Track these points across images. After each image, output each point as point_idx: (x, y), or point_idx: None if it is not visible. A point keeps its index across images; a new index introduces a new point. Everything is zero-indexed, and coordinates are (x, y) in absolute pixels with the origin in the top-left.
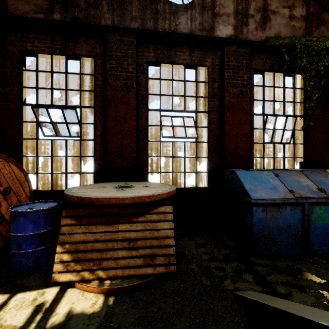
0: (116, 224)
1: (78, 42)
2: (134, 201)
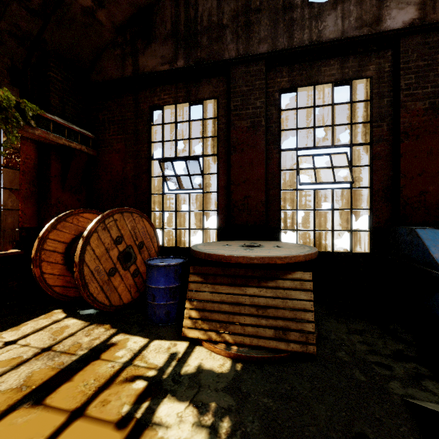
0: (243, 287)
1: (201, 85)
2: (263, 262)
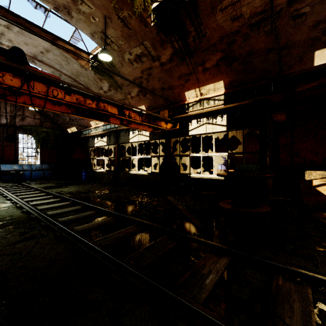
0: None
1: None
2: None
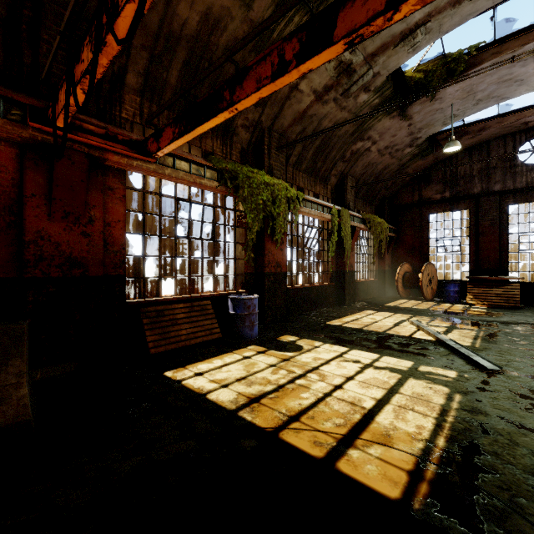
0: (490, 288)
1: (459, 203)
2: (499, 279)
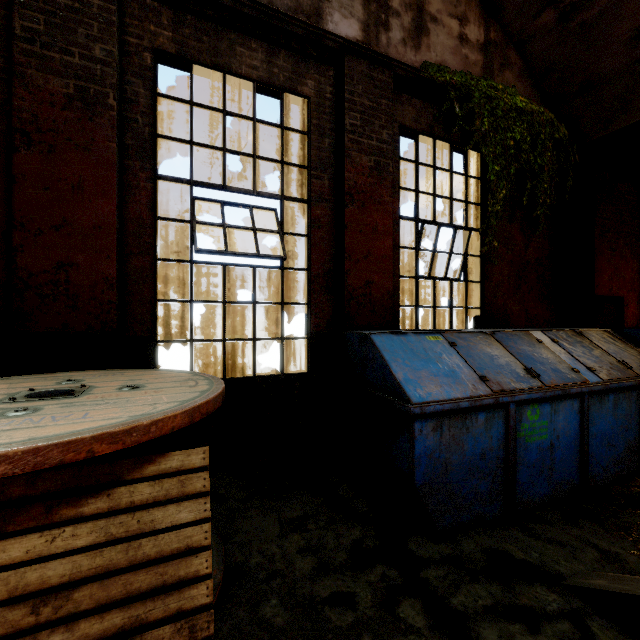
0: None
1: None
2: (41, 464)
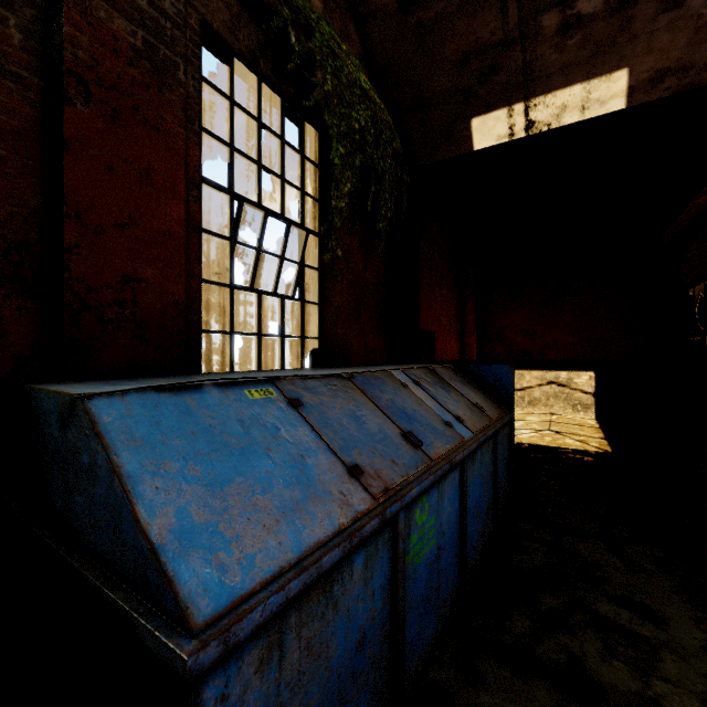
0: None
1: None
2: None
